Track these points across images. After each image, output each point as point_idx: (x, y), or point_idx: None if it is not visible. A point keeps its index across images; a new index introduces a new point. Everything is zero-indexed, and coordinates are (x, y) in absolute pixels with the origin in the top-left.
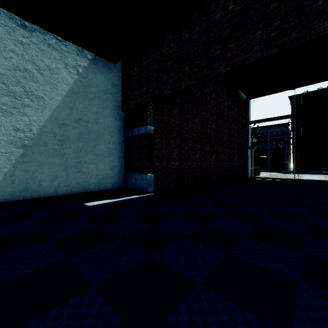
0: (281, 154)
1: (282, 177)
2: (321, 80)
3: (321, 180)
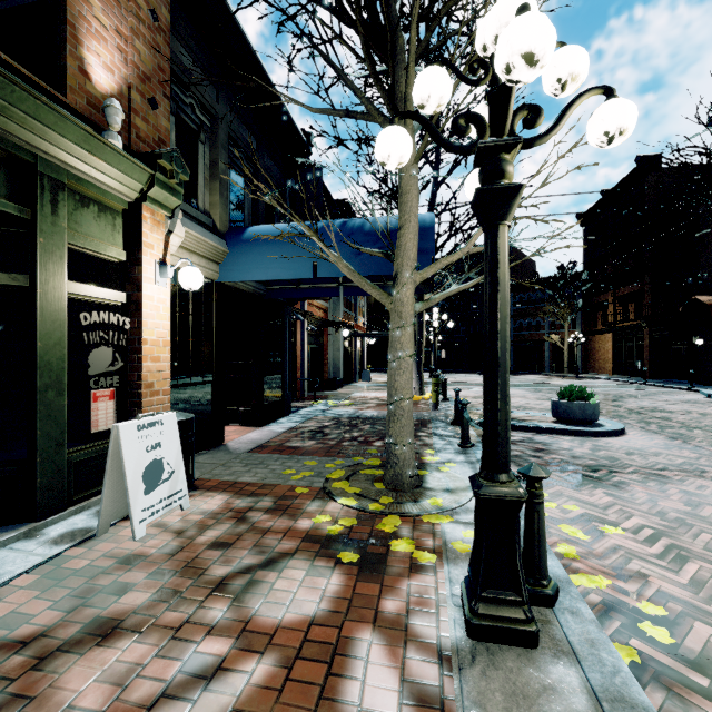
0: None
1: None
2: None
3: None
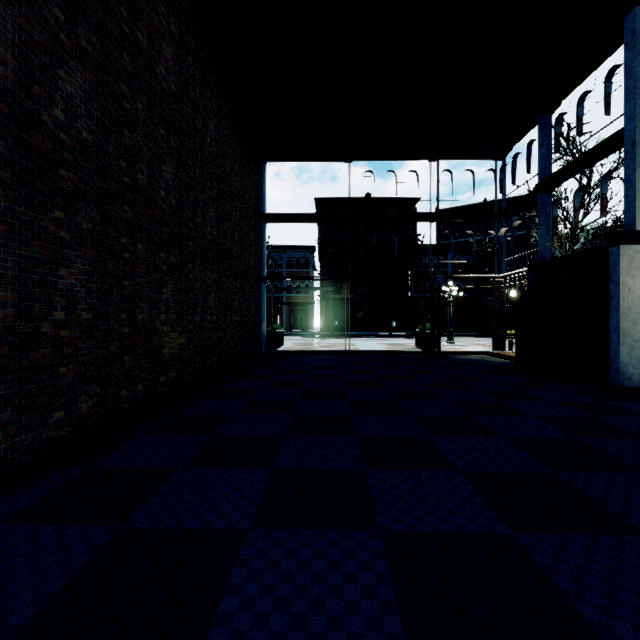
0: (304, 302)
1: (325, 347)
2: (393, 156)
3: (392, 351)
